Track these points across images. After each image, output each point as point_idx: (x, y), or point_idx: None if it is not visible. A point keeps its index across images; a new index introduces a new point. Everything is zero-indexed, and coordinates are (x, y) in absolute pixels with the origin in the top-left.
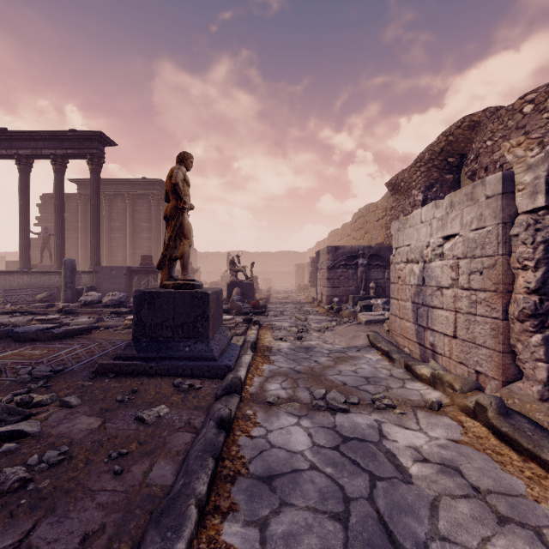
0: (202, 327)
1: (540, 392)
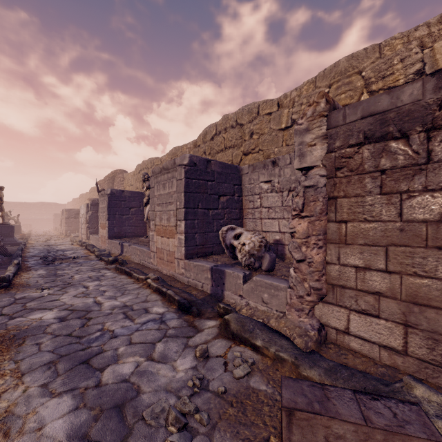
0: (11, 234)
1: (88, 239)
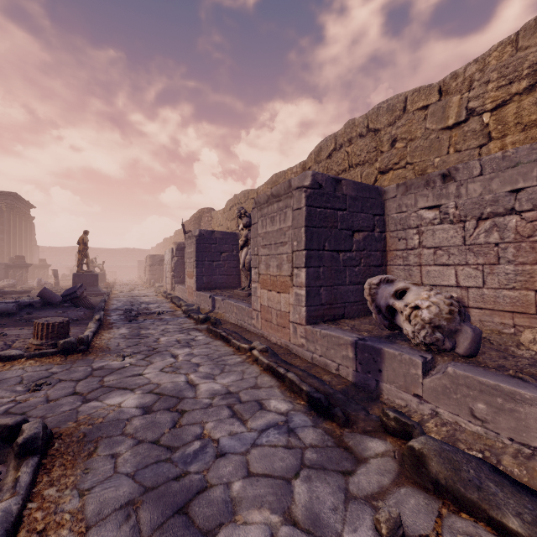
0: (96, 283)
1: (173, 290)
